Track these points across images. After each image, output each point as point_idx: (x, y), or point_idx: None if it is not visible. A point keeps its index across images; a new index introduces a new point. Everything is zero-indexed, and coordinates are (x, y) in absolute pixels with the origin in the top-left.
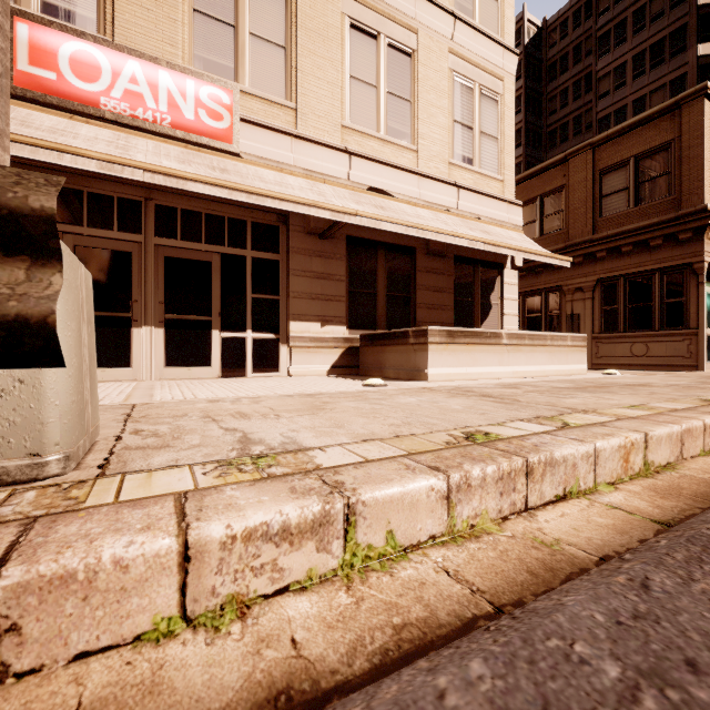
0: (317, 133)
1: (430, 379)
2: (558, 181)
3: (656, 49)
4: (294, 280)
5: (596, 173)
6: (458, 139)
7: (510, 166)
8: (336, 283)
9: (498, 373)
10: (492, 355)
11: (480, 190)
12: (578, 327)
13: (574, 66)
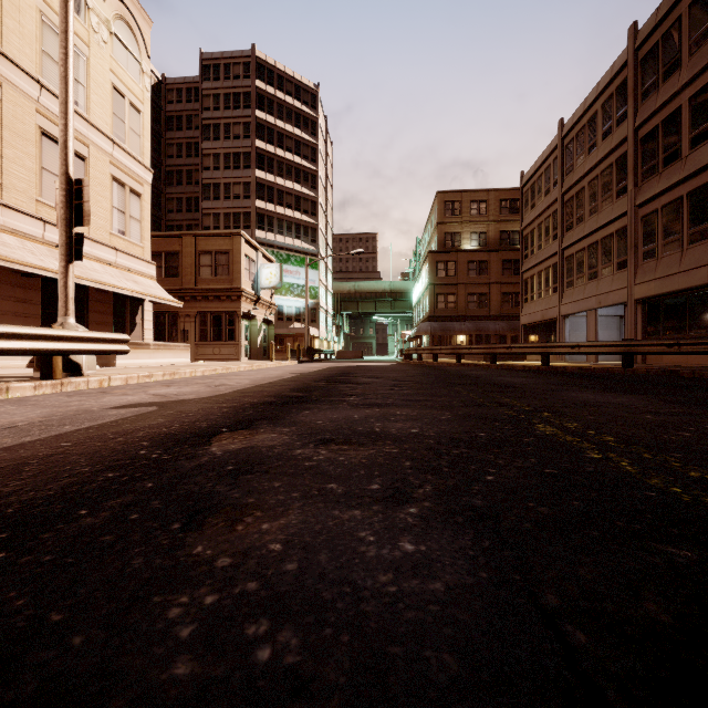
0: (18, 203)
1: (117, 366)
2: (176, 247)
3: (236, 157)
4: (2, 302)
5: (197, 251)
6: (116, 218)
7: (148, 239)
8: (34, 306)
9: (149, 363)
10: (146, 354)
11: (131, 253)
12: (188, 338)
13: (187, 130)
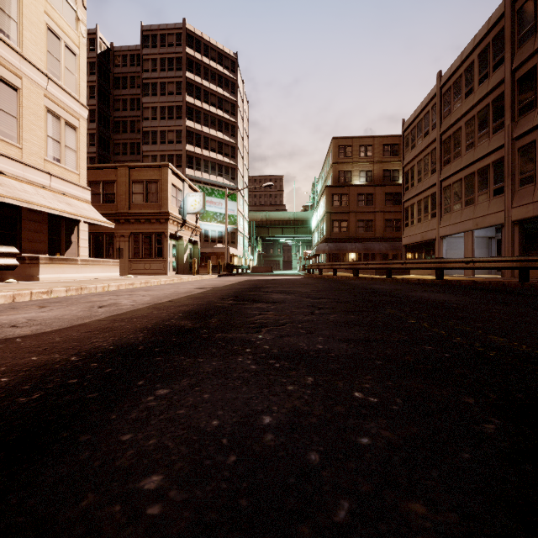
0: None
1: (41, 280)
2: (113, 177)
3: (170, 110)
4: None
5: (131, 181)
6: (51, 146)
7: (84, 167)
8: None
9: (76, 277)
10: (73, 269)
11: (65, 178)
12: (122, 255)
13: (131, 88)
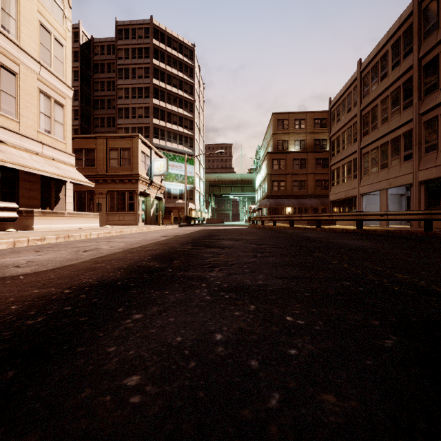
0: None
1: (35, 229)
2: (93, 145)
3: (140, 90)
4: None
5: (108, 148)
6: (43, 121)
7: (70, 138)
8: None
9: (64, 227)
10: (61, 220)
11: (55, 147)
12: (101, 209)
13: (107, 72)
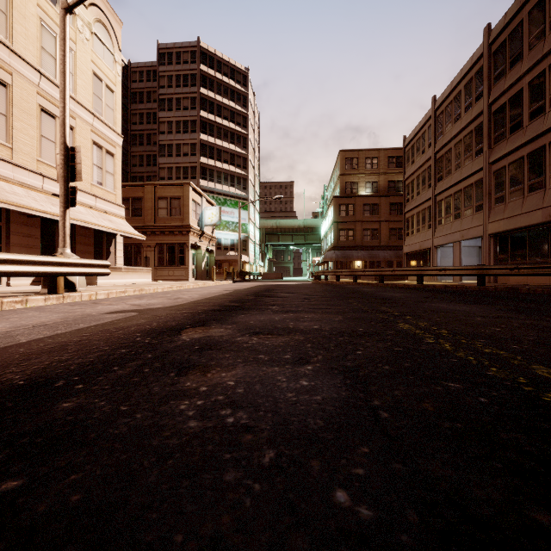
0: (24, 162)
1: (98, 284)
2: (140, 194)
3: (185, 124)
4: (13, 237)
5: (156, 197)
6: (96, 173)
7: (120, 188)
8: (35, 239)
9: (121, 282)
10: (119, 275)
11: (106, 199)
12: (149, 263)
13: (147, 102)
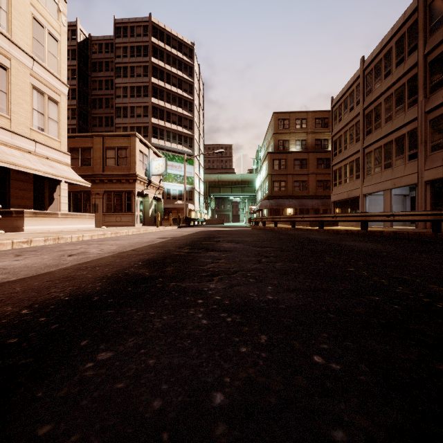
0: None
1: (25, 231)
2: (89, 144)
3: (138, 89)
4: None
5: (104, 147)
6: (36, 118)
7: (65, 136)
8: None
9: (57, 228)
10: (54, 221)
11: (48, 145)
12: (98, 210)
13: (106, 71)
